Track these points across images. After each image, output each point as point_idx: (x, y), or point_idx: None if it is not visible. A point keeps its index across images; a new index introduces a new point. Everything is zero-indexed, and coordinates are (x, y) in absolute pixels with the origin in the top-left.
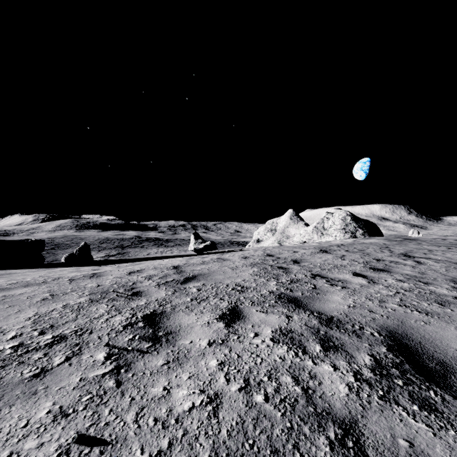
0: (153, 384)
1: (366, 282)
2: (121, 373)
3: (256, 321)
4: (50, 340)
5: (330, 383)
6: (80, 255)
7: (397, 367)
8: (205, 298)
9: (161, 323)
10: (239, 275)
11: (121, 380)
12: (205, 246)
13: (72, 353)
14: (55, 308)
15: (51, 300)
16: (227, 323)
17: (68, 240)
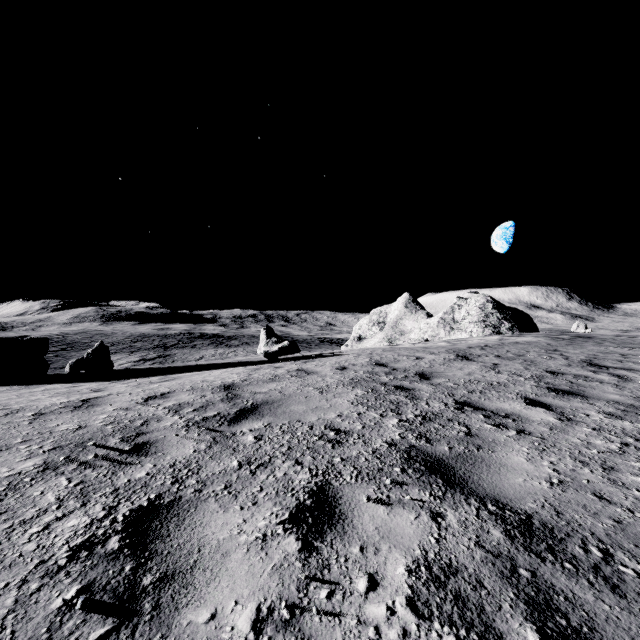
0: None
1: (556, 419)
2: None
3: (369, 532)
4: None
5: None
6: (93, 361)
7: None
8: (267, 459)
9: (158, 540)
10: (332, 404)
11: None
12: (280, 348)
13: None
14: None
15: None
16: (305, 537)
17: (87, 338)
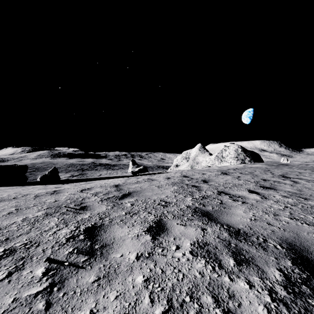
0: (81, 306)
1: (260, 198)
2: (53, 291)
3: (177, 234)
4: (0, 254)
5: (249, 303)
6: (50, 176)
7: (306, 283)
8: (136, 211)
9: (98, 236)
10: (163, 192)
11: (51, 301)
12: (139, 170)
13: (15, 267)
14: (15, 221)
15: (15, 214)
16: (153, 235)
17: (45, 165)
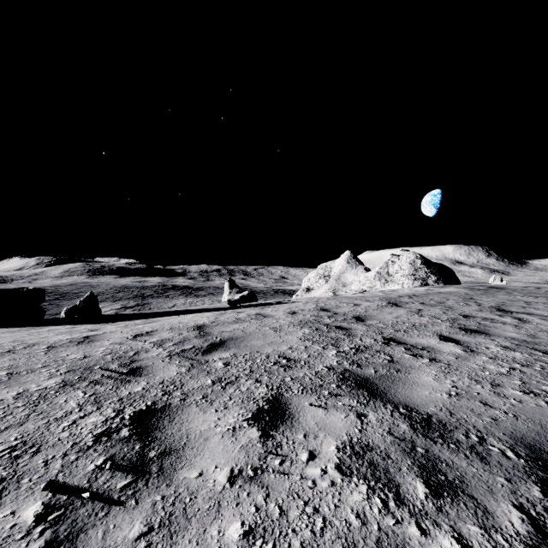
0: None
1: (462, 351)
2: None
3: (311, 426)
4: None
5: None
6: (84, 308)
7: None
8: (233, 378)
9: (157, 430)
10: (284, 339)
11: None
12: (241, 297)
13: None
14: (2, 399)
15: (5, 383)
16: (264, 429)
17: (77, 289)
